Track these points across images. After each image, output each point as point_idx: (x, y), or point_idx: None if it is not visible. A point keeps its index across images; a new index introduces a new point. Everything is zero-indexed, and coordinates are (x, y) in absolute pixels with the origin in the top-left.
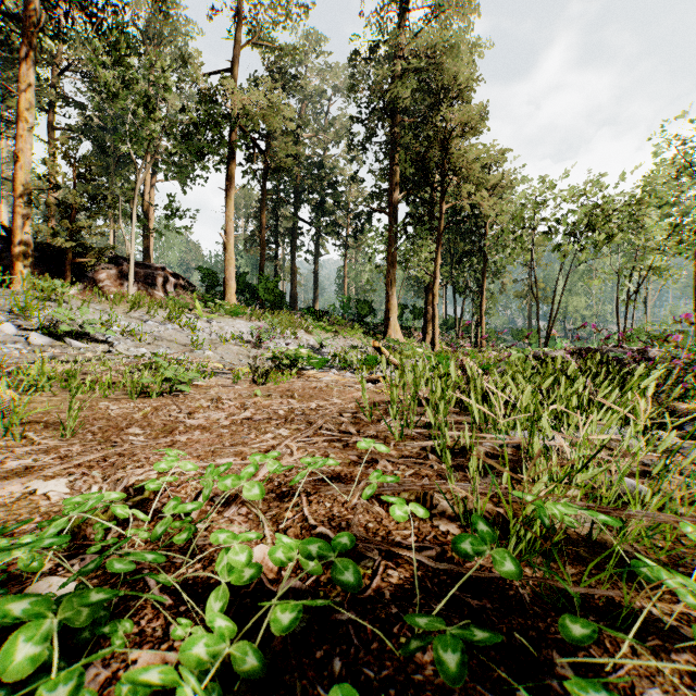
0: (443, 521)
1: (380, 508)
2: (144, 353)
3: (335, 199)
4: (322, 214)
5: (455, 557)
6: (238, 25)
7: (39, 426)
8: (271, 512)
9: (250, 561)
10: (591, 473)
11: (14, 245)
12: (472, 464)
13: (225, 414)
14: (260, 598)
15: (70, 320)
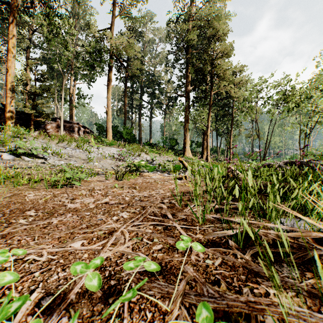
0: None
1: None
2: (62, 164)
3: (159, 91)
4: (153, 98)
5: None
6: (113, 6)
7: None
8: None
9: None
10: None
11: (6, 112)
12: None
13: (94, 200)
14: None
15: (26, 147)
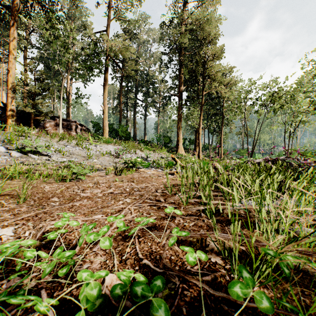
0: (212, 255)
1: (177, 247)
2: (64, 161)
3: (154, 90)
4: (148, 97)
5: (222, 281)
6: (109, 10)
7: (9, 197)
8: (118, 248)
9: (99, 295)
10: (312, 239)
11: (7, 111)
12: (232, 228)
13: (100, 190)
14: (107, 312)
15: (31, 145)
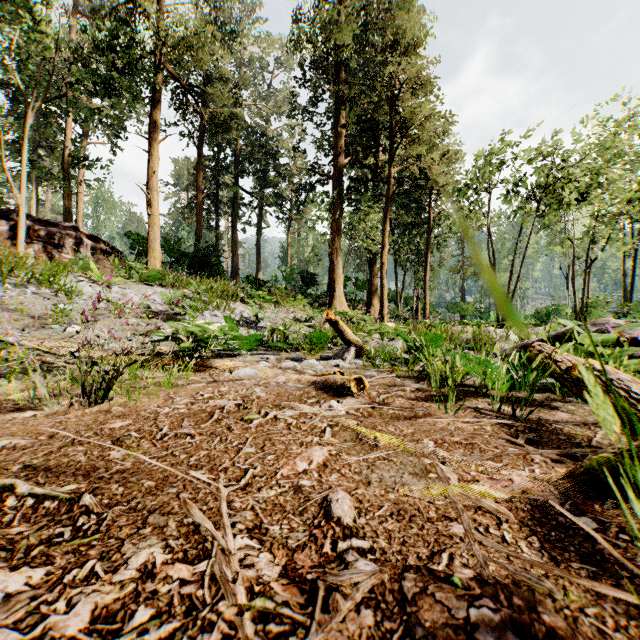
0: None
1: None
2: None
3: (278, 169)
4: (265, 186)
5: None
6: None
7: None
8: None
9: None
10: None
11: None
12: None
13: None
14: None
15: None
